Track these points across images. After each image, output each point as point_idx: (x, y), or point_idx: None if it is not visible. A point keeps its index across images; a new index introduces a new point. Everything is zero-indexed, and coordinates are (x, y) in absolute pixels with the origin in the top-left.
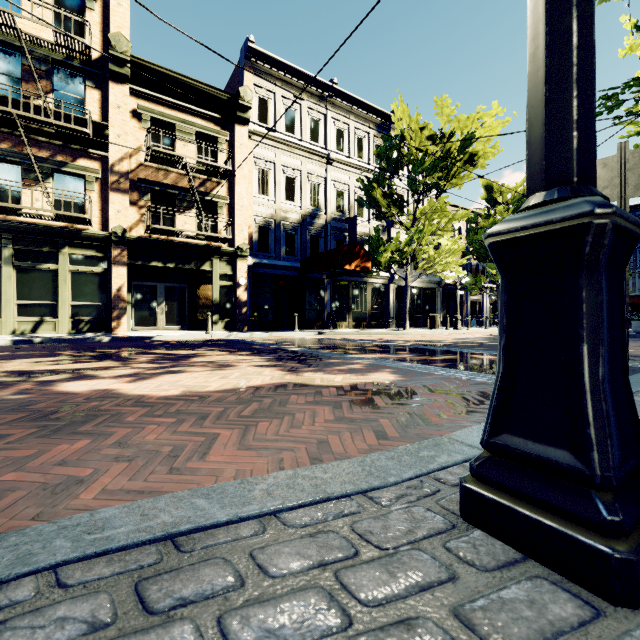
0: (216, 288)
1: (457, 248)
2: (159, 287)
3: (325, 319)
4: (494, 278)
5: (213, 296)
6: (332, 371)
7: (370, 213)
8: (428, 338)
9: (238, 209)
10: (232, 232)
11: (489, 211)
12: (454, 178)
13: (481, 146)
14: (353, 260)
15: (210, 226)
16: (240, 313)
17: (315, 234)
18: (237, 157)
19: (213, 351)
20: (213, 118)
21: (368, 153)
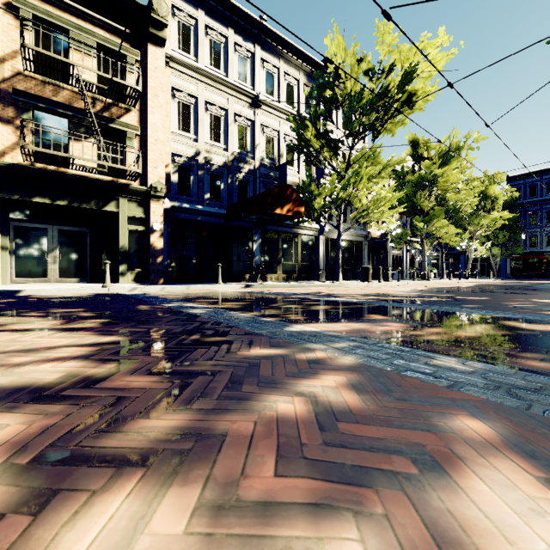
0: (124, 233)
1: (393, 195)
2: (50, 230)
3: (254, 271)
4: (420, 231)
5: (120, 242)
6: (248, 459)
7: (300, 162)
8: (372, 291)
9: (152, 142)
10: (145, 169)
11: (413, 167)
12: (389, 122)
13: (421, 84)
14: (284, 204)
15: (117, 160)
16: (154, 263)
17: (243, 180)
18: (150, 82)
19: (40, 318)
20: (120, 32)
21: (298, 101)
